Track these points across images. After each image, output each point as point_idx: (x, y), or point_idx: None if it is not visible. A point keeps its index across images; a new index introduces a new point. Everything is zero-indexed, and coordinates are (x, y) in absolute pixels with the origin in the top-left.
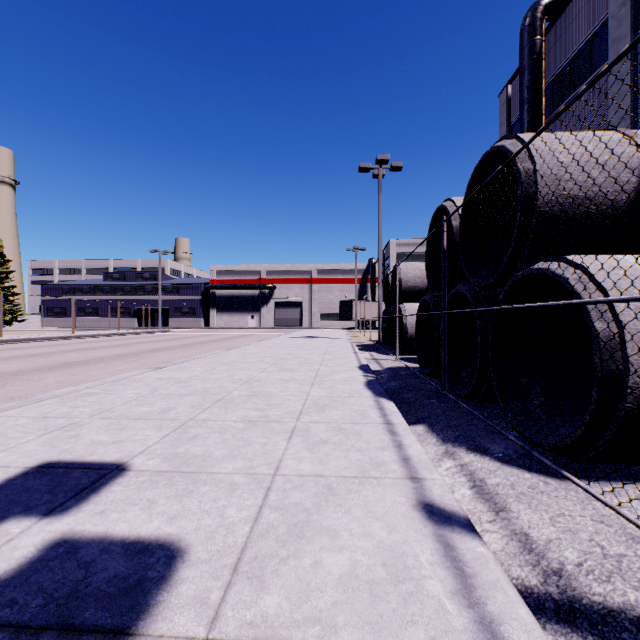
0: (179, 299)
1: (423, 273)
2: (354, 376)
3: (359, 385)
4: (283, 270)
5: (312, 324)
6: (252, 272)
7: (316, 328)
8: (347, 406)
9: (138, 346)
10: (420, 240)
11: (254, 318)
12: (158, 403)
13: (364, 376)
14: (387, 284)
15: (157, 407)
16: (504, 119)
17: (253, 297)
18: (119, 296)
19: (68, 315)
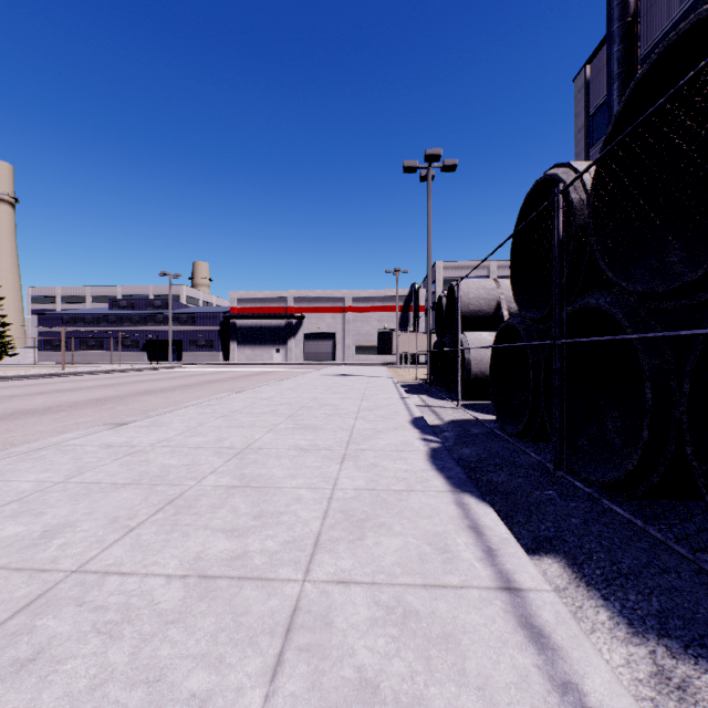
0: (194, 330)
1: (489, 293)
2: (408, 440)
3: (419, 461)
4: (313, 297)
5: (346, 359)
6: (278, 299)
7: (351, 363)
8: (408, 520)
9: (131, 386)
10: (470, 262)
11: (280, 352)
12: (53, 510)
13: (423, 440)
14: (439, 309)
15: (41, 523)
16: (581, 108)
17: (279, 328)
18: (126, 327)
19: (68, 348)
